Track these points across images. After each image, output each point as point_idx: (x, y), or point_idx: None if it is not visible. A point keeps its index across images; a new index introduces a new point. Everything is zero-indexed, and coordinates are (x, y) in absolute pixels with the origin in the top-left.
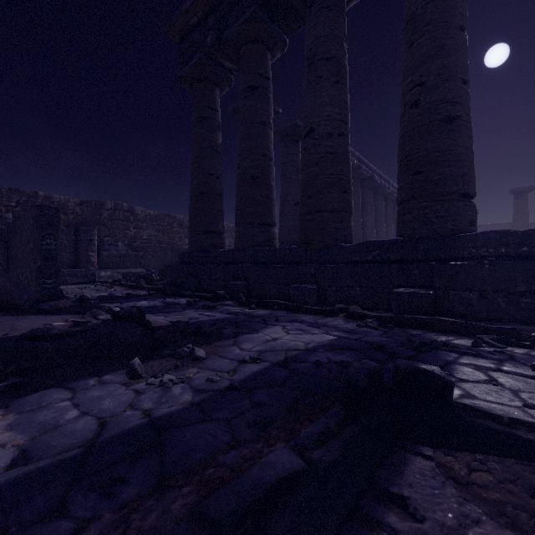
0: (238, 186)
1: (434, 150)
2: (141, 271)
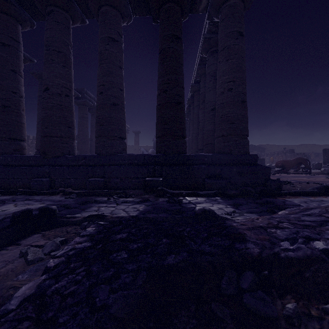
0: None
1: (108, 117)
2: None
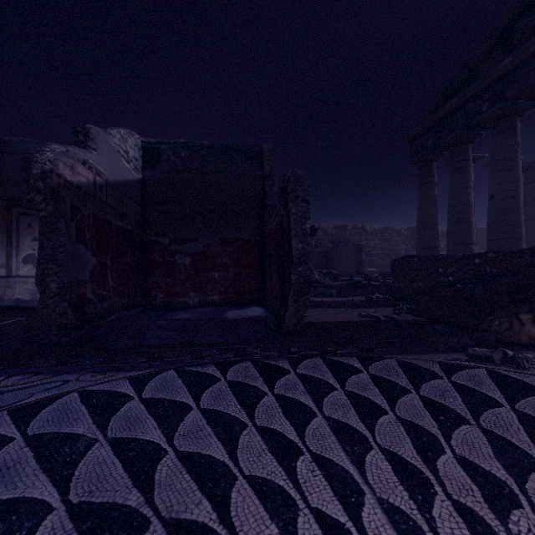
0: (448, 224)
1: None
2: (374, 270)
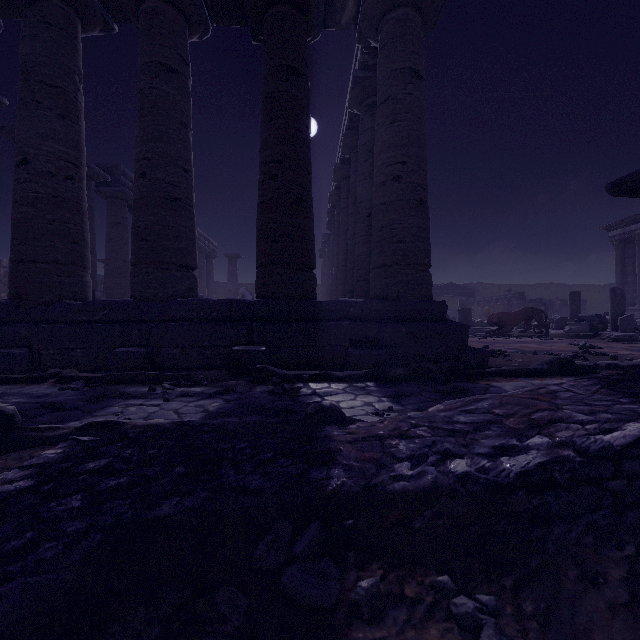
0: None
1: (157, 223)
2: None
